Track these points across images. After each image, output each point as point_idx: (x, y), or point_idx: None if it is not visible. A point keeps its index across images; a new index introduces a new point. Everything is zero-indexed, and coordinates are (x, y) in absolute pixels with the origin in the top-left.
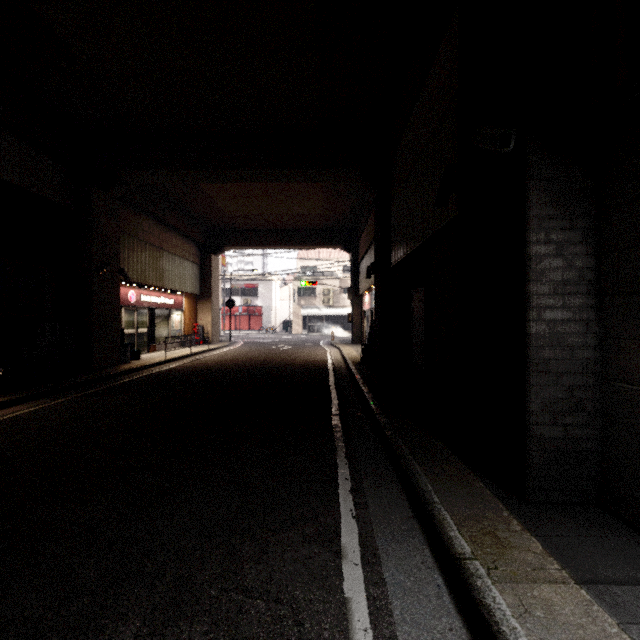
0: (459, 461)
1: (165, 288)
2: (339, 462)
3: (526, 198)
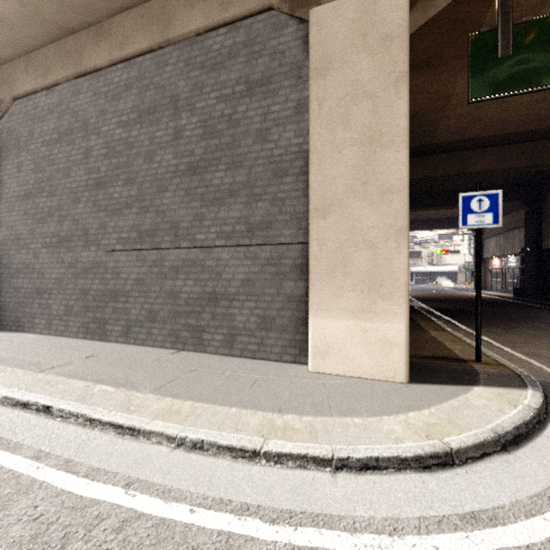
0: None
1: None
2: None
3: None
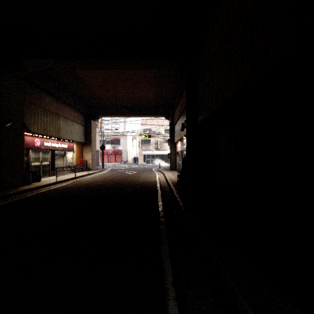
0: None
1: (61, 138)
2: None
3: None
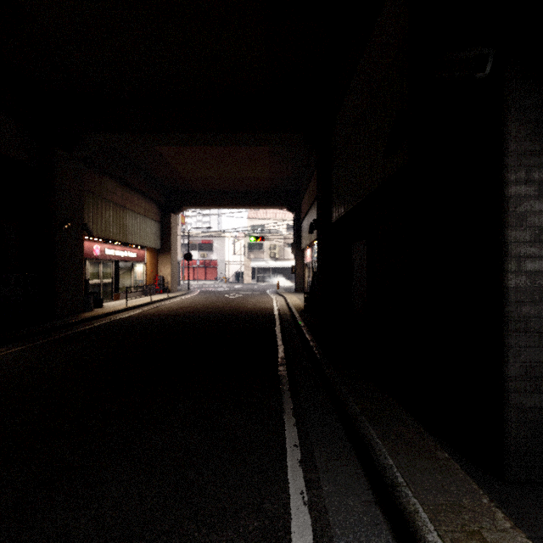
0: (415, 422)
1: (128, 243)
2: (287, 422)
3: (503, 131)
